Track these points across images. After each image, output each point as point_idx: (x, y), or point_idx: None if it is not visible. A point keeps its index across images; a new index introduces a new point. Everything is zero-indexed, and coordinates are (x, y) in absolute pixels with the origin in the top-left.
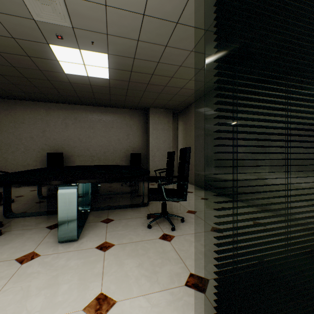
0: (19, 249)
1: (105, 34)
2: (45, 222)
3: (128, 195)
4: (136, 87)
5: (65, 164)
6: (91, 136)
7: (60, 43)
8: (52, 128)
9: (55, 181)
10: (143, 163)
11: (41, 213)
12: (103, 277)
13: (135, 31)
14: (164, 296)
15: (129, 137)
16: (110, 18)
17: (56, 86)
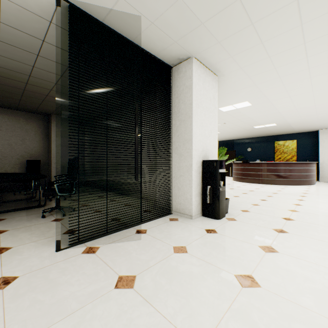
0: None
1: None
2: None
3: (24, 201)
4: (33, 95)
5: None
6: None
7: None
8: None
9: None
10: (44, 170)
11: None
12: (1, 243)
13: (30, 61)
14: (48, 239)
15: (25, 142)
16: (3, 47)
17: None
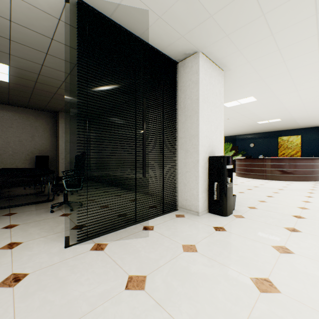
0: None
1: (8, 54)
2: None
3: (33, 196)
4: (42, 93)
5: None
6: None
7: None
8: None
9: None
10: (52, 166)
11: None
12: (11, 237)
13: (39, 59)
14: (56, 234)
15: (34, 139)
16: (14, 47)
17: None
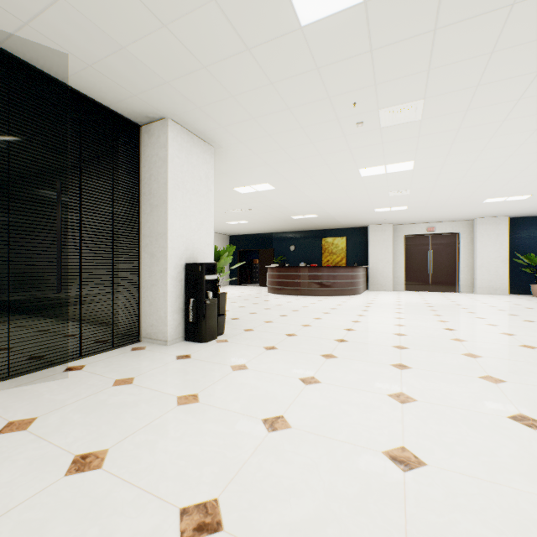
0: None
1: None
2: None
3: None
4: None
5: None
6: None
7: None
8: None
9: None
10: None
11: None
12: None
13: None
14: None
15: None
16: None
17: None
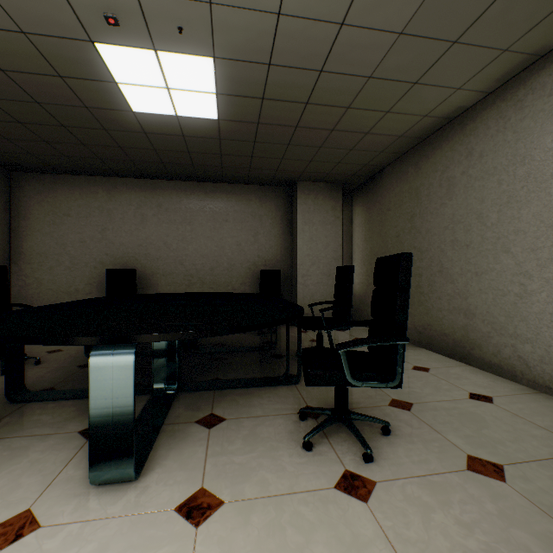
0: (0, 498)
1: (206, 3)
2: (81, 417)
3: (257, 355)
4: (271, 136)
5: (140, 290)
6: (186, 238)
7: (115, 39)
8: (118, 224)
9: (82, 338)
10: (284, 289)
11: (79, 394)
12: None
13: None
14: None
15: (257, 239)
16: None
17: (120, 141)
